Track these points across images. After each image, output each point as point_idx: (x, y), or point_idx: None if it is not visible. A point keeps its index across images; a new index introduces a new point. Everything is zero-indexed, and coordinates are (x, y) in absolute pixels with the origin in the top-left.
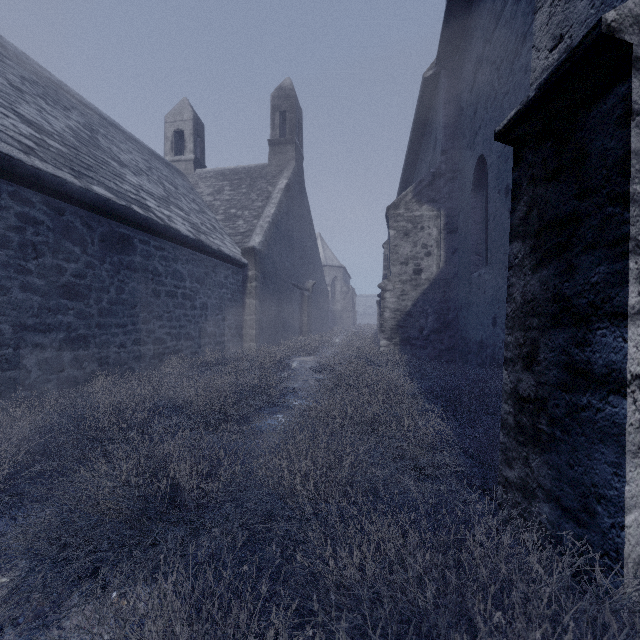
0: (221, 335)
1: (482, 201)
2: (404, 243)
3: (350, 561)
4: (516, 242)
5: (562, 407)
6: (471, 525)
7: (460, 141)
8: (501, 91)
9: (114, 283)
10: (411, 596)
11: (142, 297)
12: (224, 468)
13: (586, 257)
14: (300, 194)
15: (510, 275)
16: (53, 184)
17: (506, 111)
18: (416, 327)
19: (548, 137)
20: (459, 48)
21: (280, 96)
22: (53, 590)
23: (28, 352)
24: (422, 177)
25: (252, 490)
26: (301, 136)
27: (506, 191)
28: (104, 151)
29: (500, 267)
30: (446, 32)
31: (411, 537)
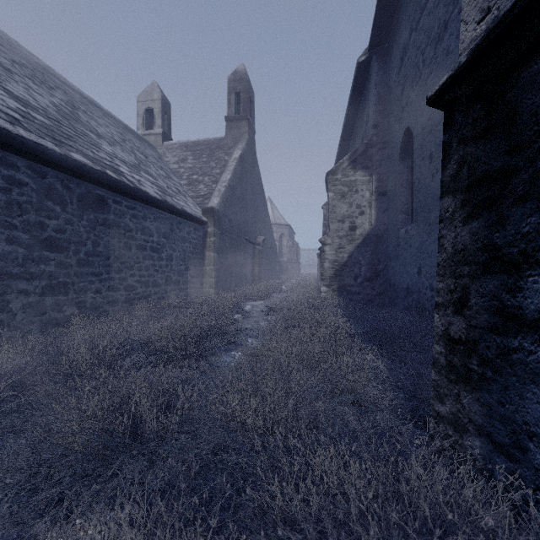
0: (184, 282)
1: (408, 167)
2: (341, 204)
3: (296, 495)
4: (447, 197)
5: (493, 349)
6: (407, 457)
7: (389, 116)
8: (425, 72)
9: (91, 237)
10: (354, 530)
11: (115, 250)
12: (181, 402)
13: (517, 209)
14: (252, 163)
15: (441, 227)
16: (36, 151)
17: (430, 89)
18: (351, 276)
19: (478, 100)
20: (388, 37)
21: (235, 79)
22: (19, 520)
23: (14, 297)
24: (356, 147)
25: (206, 423)
26: (253, 113)
27: (430, 158)
28: (83, 124)
29: (424, 224)
30: (377, 23)
31: (353, 471)
